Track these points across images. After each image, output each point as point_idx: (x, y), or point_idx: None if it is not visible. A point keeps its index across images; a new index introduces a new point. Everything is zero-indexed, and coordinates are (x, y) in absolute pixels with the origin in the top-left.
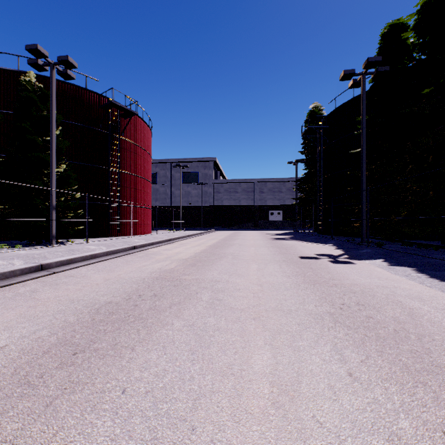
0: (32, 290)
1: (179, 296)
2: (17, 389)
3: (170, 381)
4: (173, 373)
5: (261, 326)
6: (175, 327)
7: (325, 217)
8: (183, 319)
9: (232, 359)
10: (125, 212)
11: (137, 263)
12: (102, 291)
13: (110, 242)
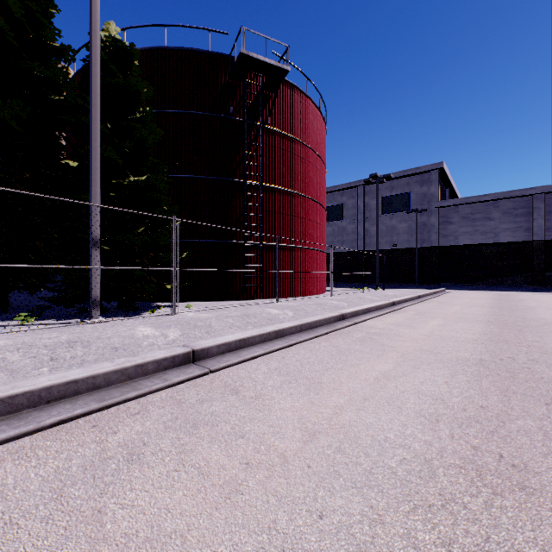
0: None
1: None
2: None
3: None
4: None
5: None
6: None
7: None
8: None
9: None
10: (273, 256)
11: None
12: None
13: (215, 315)
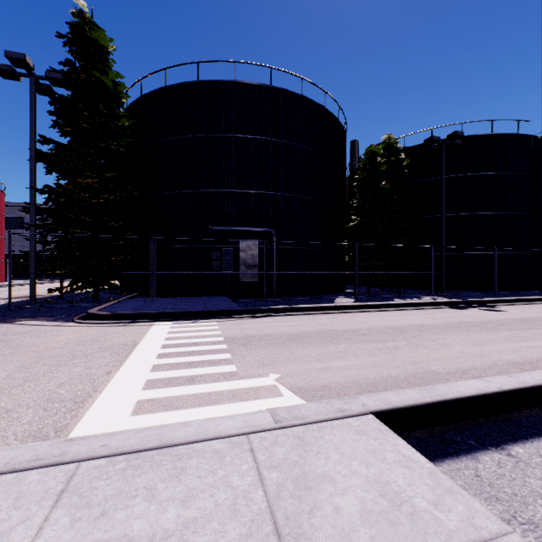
0: None
1: None
2: None
3: None
4: None
5: None
6: None
7: None
8: None
9: None
10: None
11: None
12: None
13: None
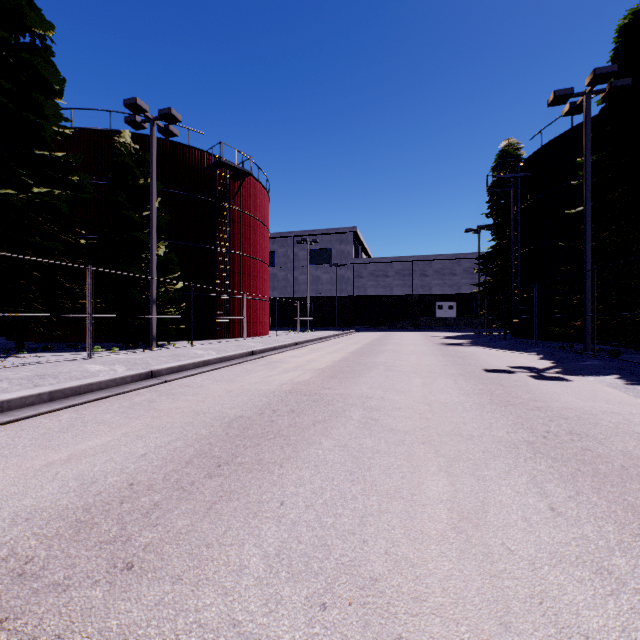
0: (149, 400)
1: (323, 413)
2: (173, 492)
3: (330, 498)
4: (332, 491)
5: (432, 451)
6: (325, 447)
7: (524, 313)
8: (333, 439)
9: (399, 483)
10: (236, 306)
11: (260, 372)
12: (228, 404)
13: (220, 346)
